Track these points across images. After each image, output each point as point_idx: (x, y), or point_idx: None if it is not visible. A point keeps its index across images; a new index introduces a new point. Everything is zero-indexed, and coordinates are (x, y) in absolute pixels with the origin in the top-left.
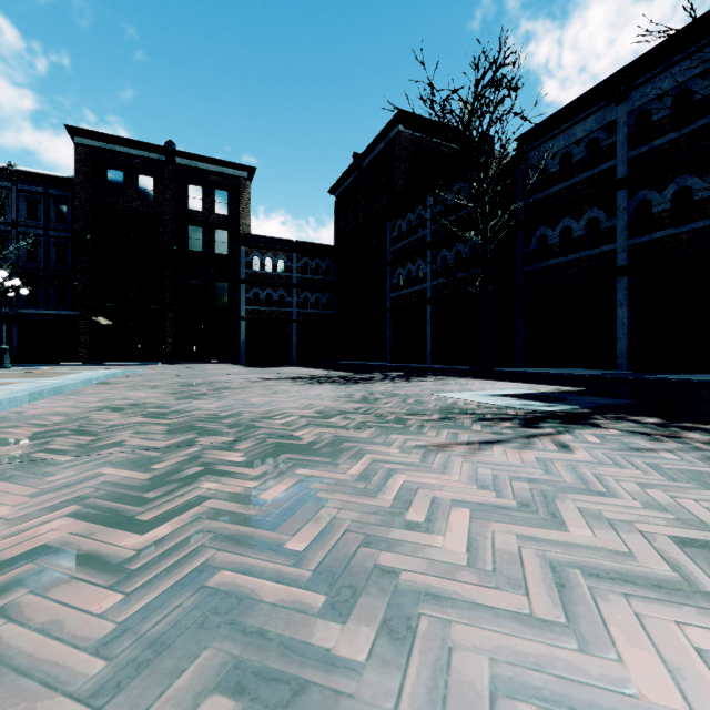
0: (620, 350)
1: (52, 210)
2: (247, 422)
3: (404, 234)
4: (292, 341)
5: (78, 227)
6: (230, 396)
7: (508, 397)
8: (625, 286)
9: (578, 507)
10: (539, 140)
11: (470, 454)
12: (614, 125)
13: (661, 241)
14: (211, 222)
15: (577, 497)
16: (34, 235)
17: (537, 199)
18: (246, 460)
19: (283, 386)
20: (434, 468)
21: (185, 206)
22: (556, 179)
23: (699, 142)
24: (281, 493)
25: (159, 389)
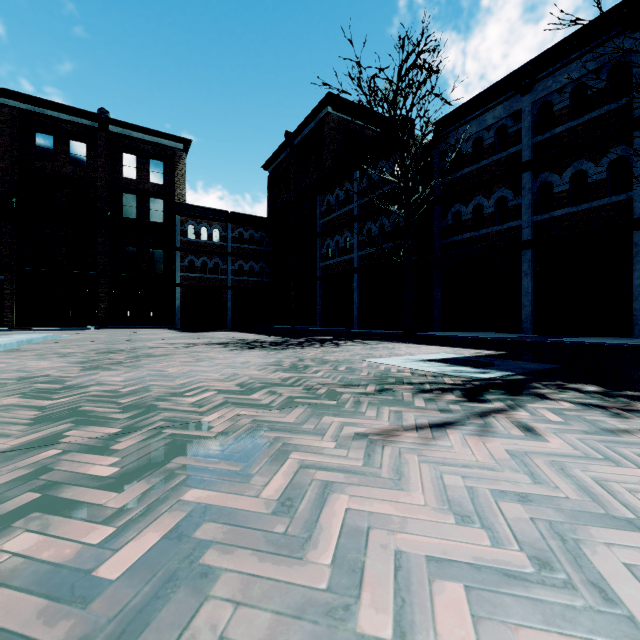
0: (525, 315)
1: None
2: (151, 401)
3: (332, 208)
4: (227, 306)
5: (2, 190)
6: (146, 365)
7: (438, 363)
8: (529, 258)
9: (623, 562)
10: (454, 125)
11: (425, 446)
12: (519, 114)
13: (561, 218)
14: (146, 190)
15: (606, 535)
16: None
17: (452, 178)
18: (117, 473)
19: (210, 352)
20: (384, 477)
21: (119, 174)
22: (469, 161)
23: (593, 131)
24: (141, 555)
25: (69, 358)
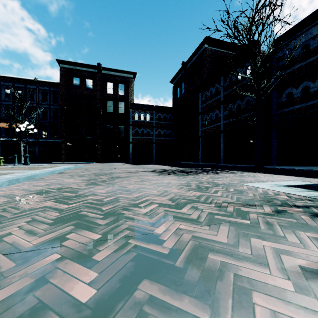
0: None
1: (52, 97)
2: (120, 209)
3: (208, 98)
4: (153, 152)
5: (61, 103)
6: (117, 183)
7: (300, 188)
8: None
9: None
10: (287, 40)
11: None
12: None
13: None
14: (116, 98)
15: None
16: (45, 108)
17: (286, 73)
18: (93, 299)
19: (148, 176)
20: None
21: (105, 92)
22: (298, 60)
23: None
24: None
25: (83, 177)
